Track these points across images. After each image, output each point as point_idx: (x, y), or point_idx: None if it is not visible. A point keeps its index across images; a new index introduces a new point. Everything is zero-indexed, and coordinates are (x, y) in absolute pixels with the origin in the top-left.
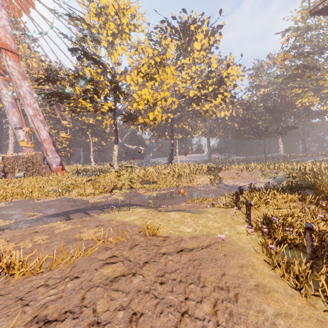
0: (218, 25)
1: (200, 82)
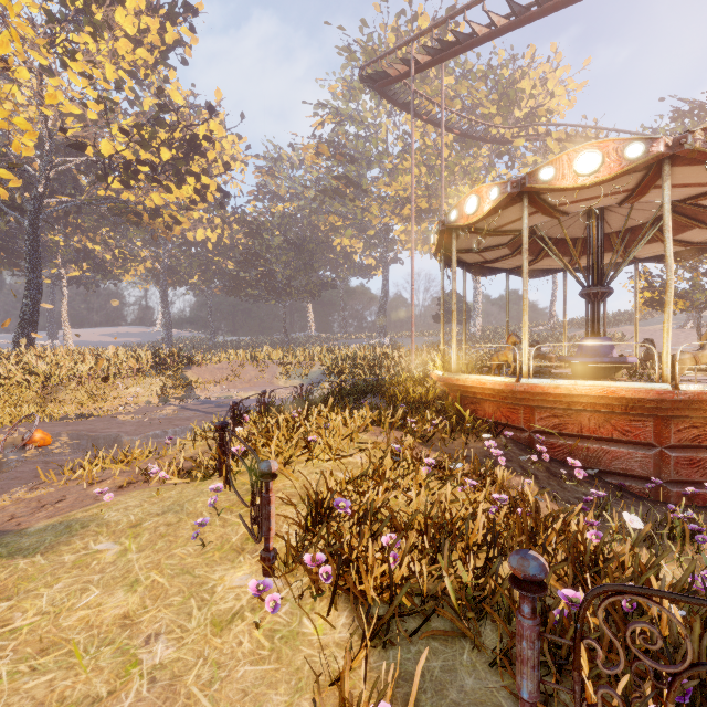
0: (186, 2)
1: (135, 123)
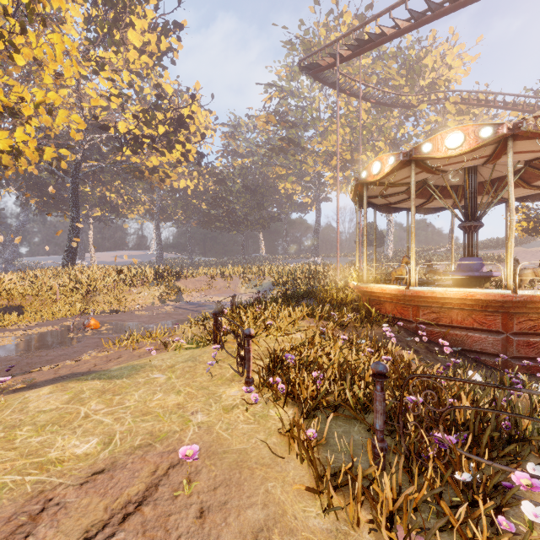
0: (175, 21)
1: (141, 109)
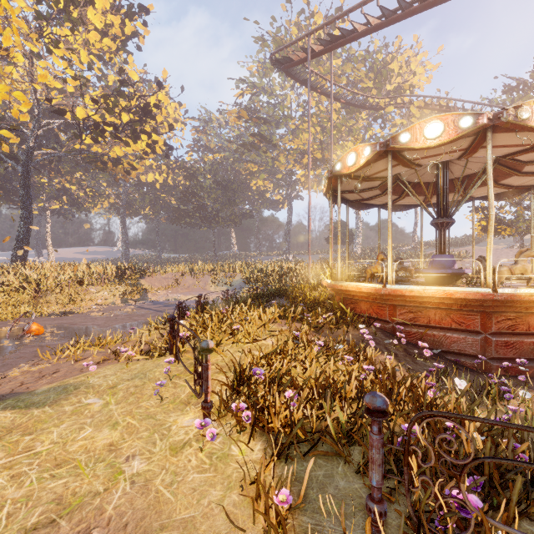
0: (140, 4)
1: (102, 95)
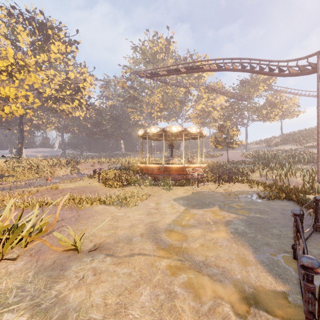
0: (75, 40)
1: (58, 84)
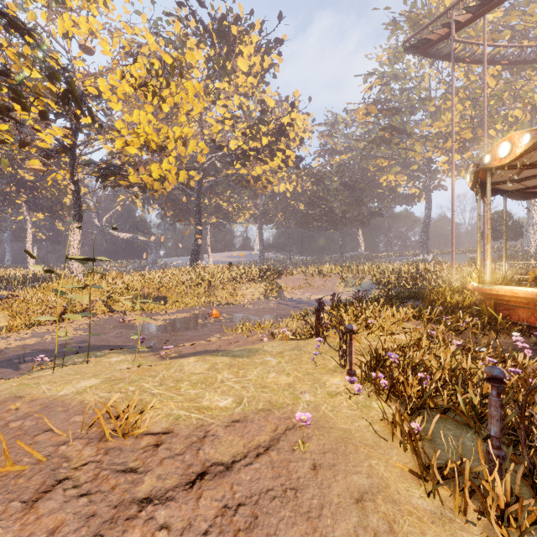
0: (276, 38)
1: (248, 126)
